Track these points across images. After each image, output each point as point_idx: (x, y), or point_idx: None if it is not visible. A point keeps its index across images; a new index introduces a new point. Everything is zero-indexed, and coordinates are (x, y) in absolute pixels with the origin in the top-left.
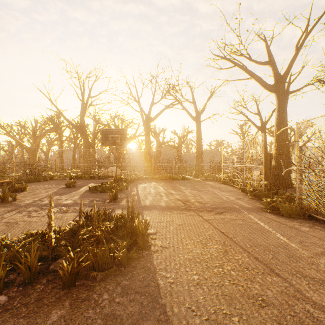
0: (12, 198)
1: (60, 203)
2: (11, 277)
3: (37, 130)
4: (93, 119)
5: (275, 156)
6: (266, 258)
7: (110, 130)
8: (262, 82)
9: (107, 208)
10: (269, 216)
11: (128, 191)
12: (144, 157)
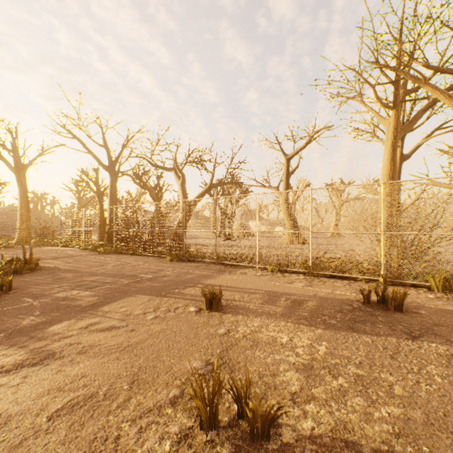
0: None
1: None
2: None
3: None
4: None
5: (109, 222)
6: (97, 261)
7: None
8: (99, 161)
9: None
10: (101, 255)
11: None
12: None
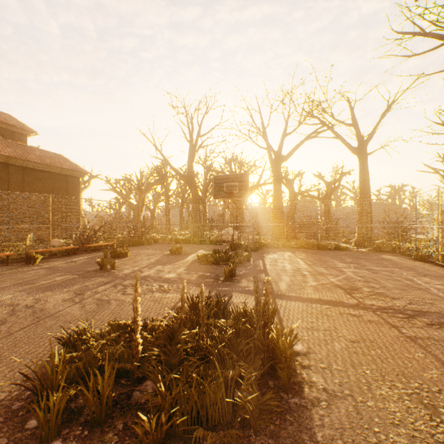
0: (111, 265)
1: (161, 277)
2: (80, 400)
3: (143, 184)
4: (203, 166)
5: None
6: None
7: (225, 176)
8: None
9: (222, 291)
10: None
11: (251, 264)
12: (272, 214)
